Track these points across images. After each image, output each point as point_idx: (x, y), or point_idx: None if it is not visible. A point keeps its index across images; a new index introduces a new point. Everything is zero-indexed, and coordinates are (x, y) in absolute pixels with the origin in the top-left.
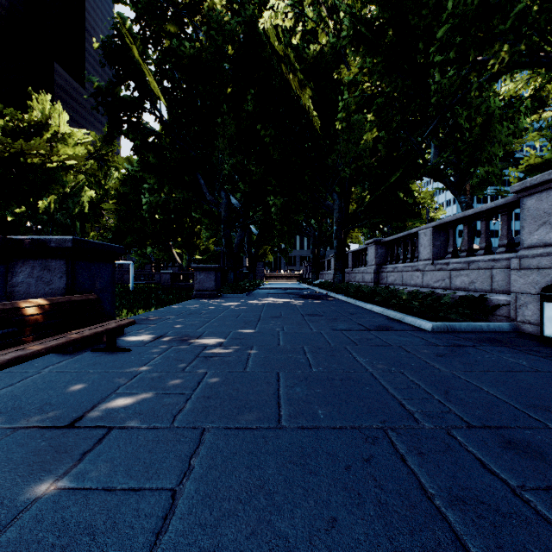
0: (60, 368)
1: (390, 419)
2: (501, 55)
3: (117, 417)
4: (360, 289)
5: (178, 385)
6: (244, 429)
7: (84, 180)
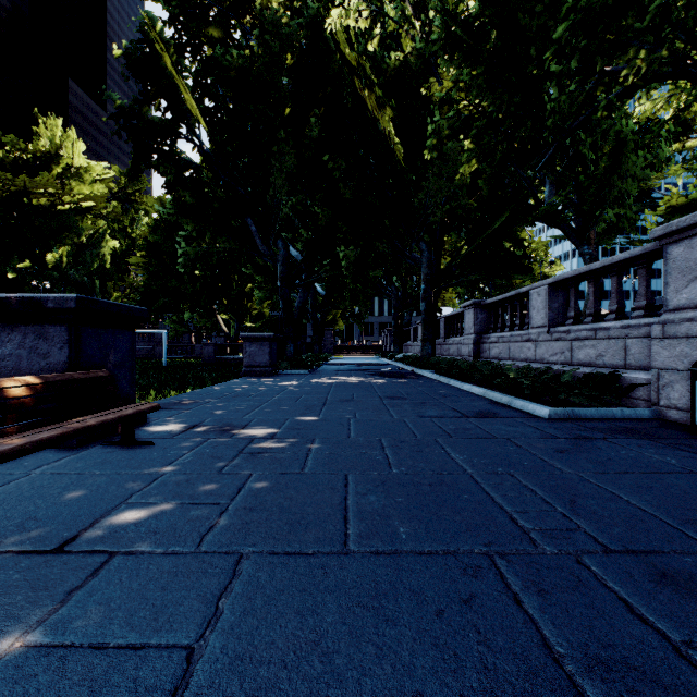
0: (57, 469)
1: (497, 540)
2: (636, 64)
3: (124, 538)
4: (454, 364)
5: (211, 492)
6: (297, 554)
7: (105, 227)
